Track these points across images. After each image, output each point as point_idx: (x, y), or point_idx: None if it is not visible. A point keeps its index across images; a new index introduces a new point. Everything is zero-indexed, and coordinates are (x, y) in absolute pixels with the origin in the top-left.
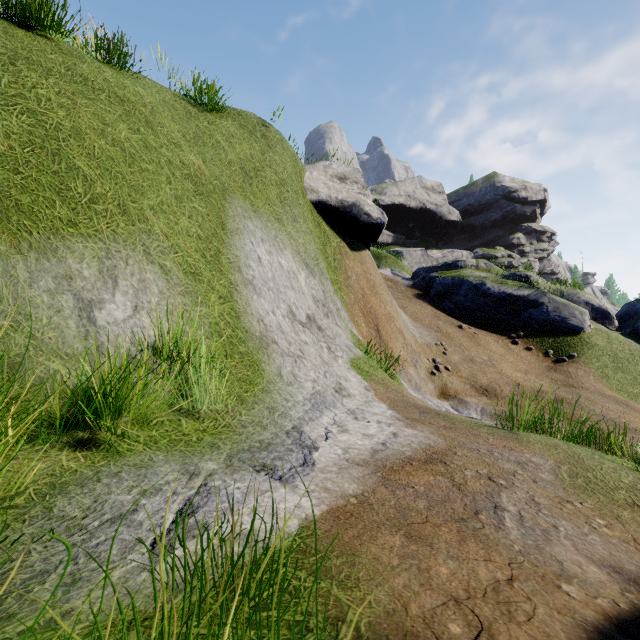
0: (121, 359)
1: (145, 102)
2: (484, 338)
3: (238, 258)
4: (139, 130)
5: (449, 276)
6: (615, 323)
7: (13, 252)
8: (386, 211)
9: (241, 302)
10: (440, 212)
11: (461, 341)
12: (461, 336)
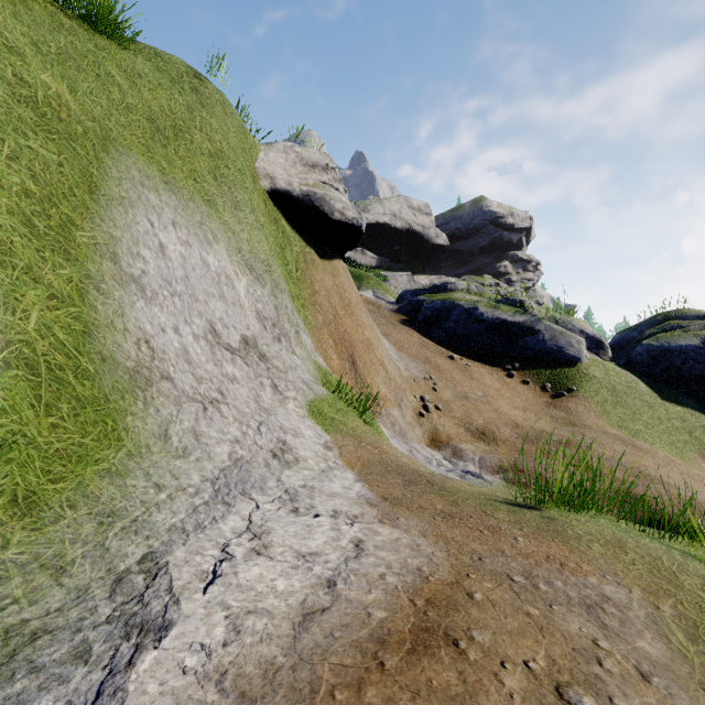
0: None
1: None
2: (478, 370)
3: (115, 240)
4: None
5: (438, 299)
6: (609, 353)
7: None
8: (370, 230)
9: (104, 309)
10: (427, 235)
11: (453, 374)
12: (452, 368)
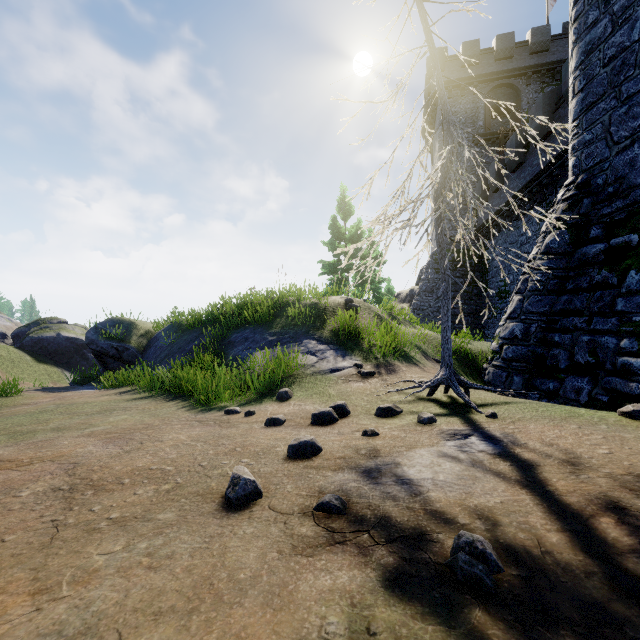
0: None
1: None
2: None
3: None
4: None
5: None
6: (11, 341)
7: None
8: None
9: None
10: None
11: None
12: None
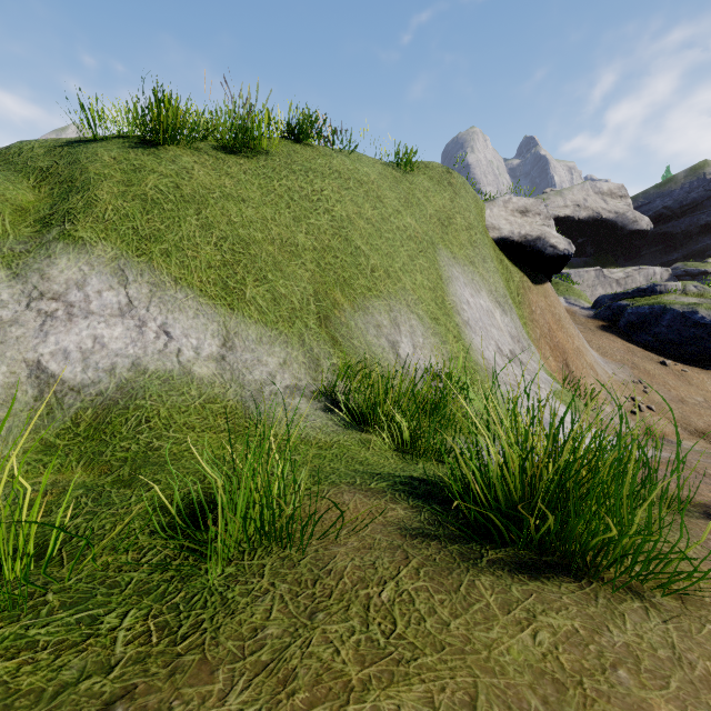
0: (421, 381)
1: (372, 180)
2: (697, 376)
3: (455, 303)
4: (376, 206)
5: (645, 304)
6: None
7: (353, 312)
8: None
9: (467, 340)
10: (622, 221)
11: (665, 379)
12: (665, 374)
